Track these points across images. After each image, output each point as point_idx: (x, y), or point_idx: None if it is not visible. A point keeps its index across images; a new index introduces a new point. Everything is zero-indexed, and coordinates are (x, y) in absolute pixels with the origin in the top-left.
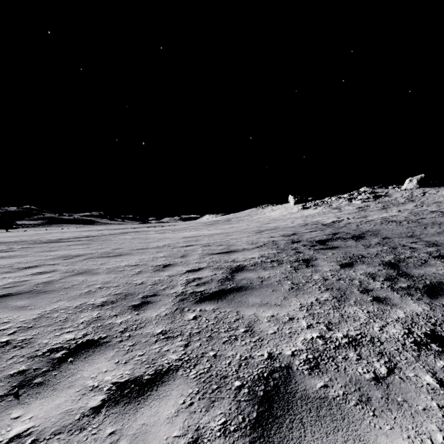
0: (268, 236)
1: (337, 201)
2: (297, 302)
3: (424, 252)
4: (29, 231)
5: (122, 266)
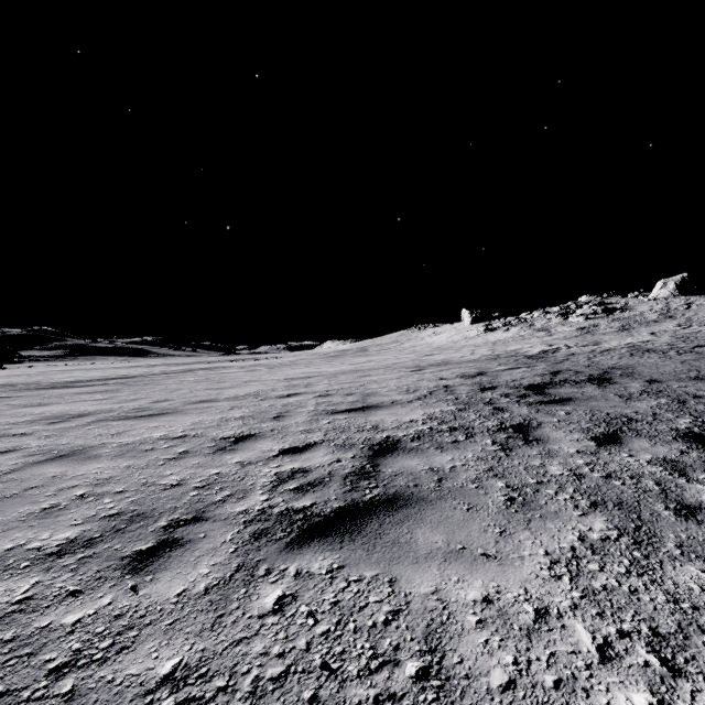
0: (434, 377)
1: (542, 318)
2: (538, 547)
3: None
4: (37, 367)
5: (153, 438)
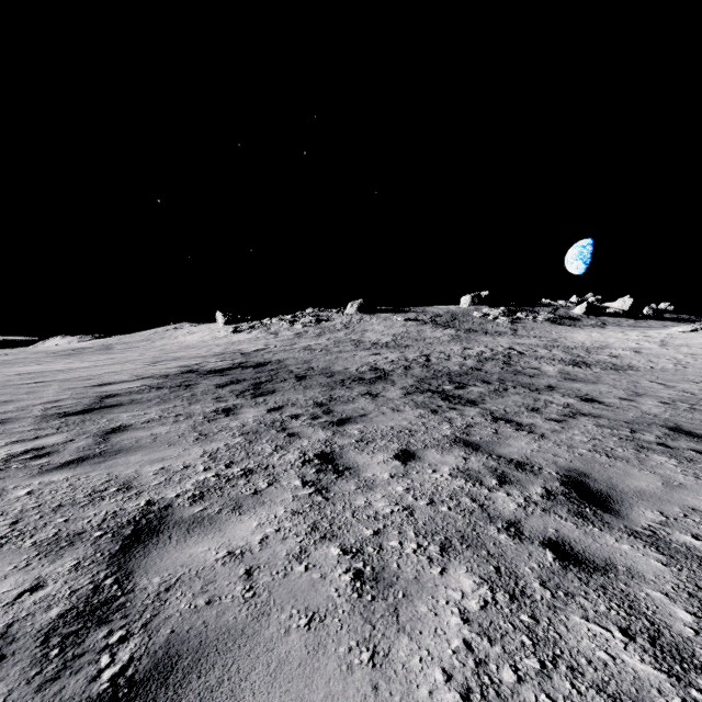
0: (162, 367)
1: (278, 324)
2: (158, 408)
3: (294, 375)
4: None
5: None
